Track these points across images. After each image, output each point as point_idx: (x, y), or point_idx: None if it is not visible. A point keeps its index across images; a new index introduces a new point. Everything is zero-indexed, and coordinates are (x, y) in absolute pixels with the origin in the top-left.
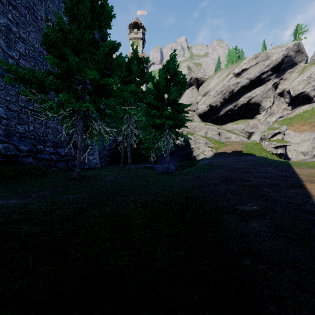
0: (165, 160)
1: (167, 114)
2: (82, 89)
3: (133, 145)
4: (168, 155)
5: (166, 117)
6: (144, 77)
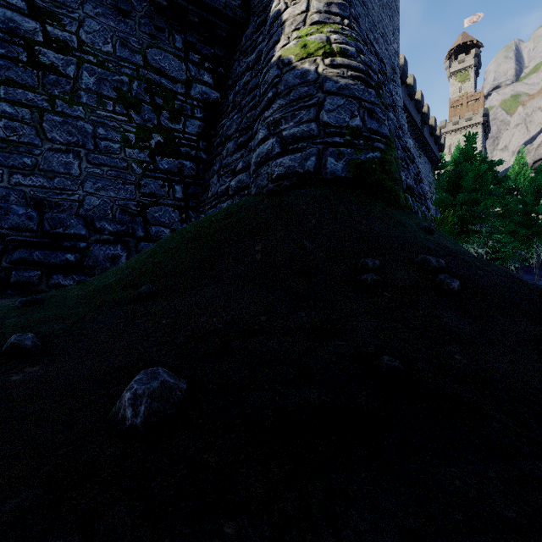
0: (531, 274)
1: (537, 230)
2: (457, 224)
3: (484, 257)
4: (538, 268)
5: (535, 231)
6: (503, 185)
